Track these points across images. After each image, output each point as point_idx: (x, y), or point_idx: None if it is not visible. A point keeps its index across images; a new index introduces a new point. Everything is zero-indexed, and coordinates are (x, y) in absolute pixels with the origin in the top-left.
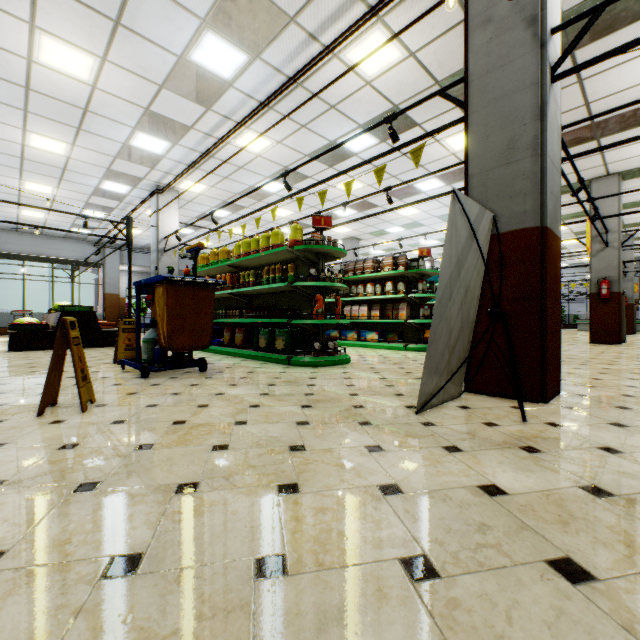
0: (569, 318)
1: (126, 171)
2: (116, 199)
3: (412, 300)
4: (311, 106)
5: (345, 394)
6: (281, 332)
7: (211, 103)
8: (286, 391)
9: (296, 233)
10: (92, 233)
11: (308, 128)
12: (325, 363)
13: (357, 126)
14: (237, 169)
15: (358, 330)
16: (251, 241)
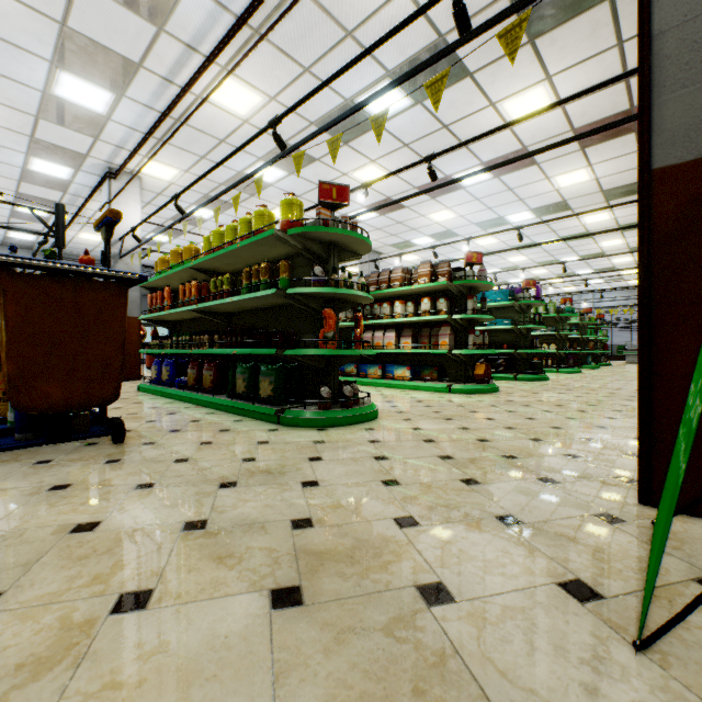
0: (612, 349)
1: (59, 142)
2: (57, 188)
3: (457, 323)
4: (317, 31)
5: (386, 521)
6: (268, 369)
7: (163, 17)
8: (251, 510)
9: (292, 210)
10: (38, 239)
11: (314, 74)
12: (338, 421)
13: (384, 73)
14: (217, 143)
15: (382, 364)
16: (225, 229)
